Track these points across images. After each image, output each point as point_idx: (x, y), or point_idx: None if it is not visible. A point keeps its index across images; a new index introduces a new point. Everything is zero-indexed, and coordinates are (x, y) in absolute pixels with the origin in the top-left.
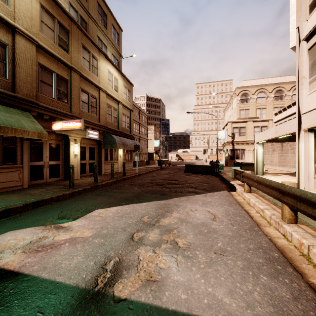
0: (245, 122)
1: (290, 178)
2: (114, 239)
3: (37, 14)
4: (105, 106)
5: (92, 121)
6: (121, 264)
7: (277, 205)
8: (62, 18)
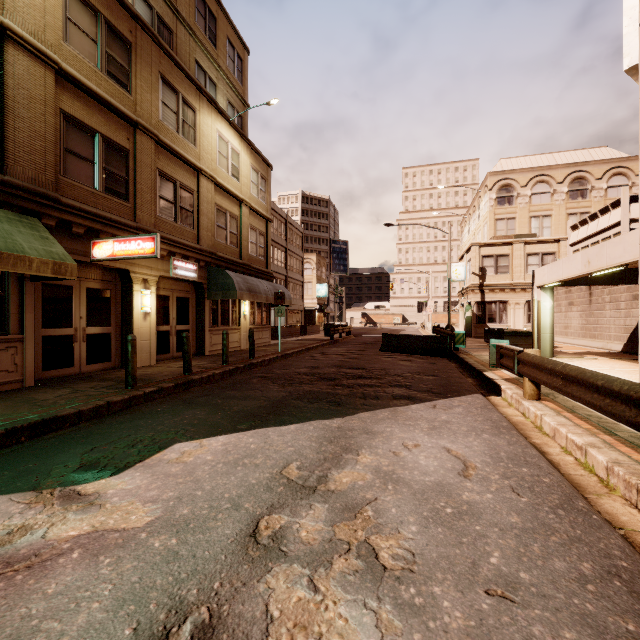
0: (507, 244)
1: (615, 365)
2: (207, 538)
3: (58, 2)
4: (212, 209)
5: (183, 241)
6: (213, 639)
7: (615, 435)
8: (115, 15)
